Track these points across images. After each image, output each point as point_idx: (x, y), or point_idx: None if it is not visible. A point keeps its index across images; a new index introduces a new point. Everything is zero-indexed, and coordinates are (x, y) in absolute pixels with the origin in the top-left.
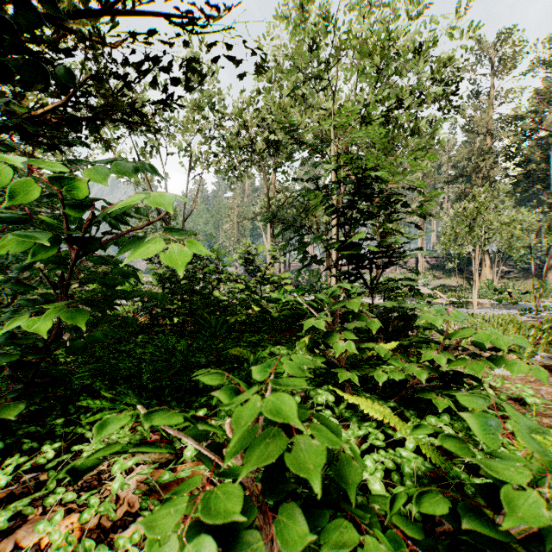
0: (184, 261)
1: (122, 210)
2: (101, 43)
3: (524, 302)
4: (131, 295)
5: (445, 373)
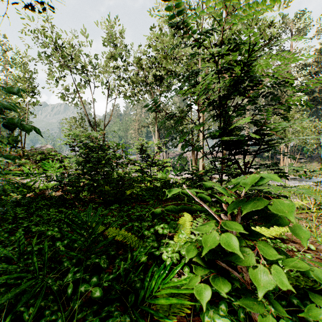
0: None
1: None
2: None
3: (314, 177)
4: None
5: None
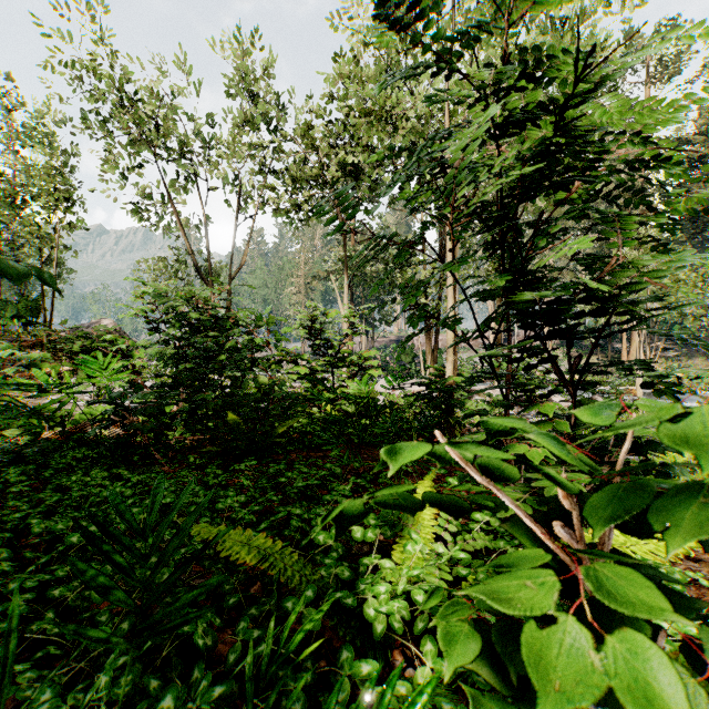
0: None
1: None
2: None
3: (699, 390)
4: None
5: None
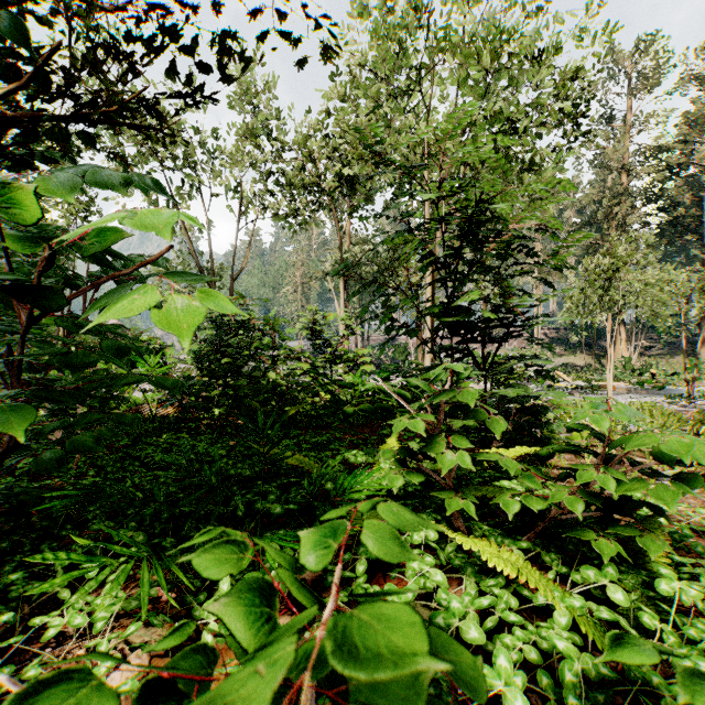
0: (189, 327)
1: (98, 245)
2: (88, 3)
3: (672, 386)
4: (120, 382)
5: (607, 499)
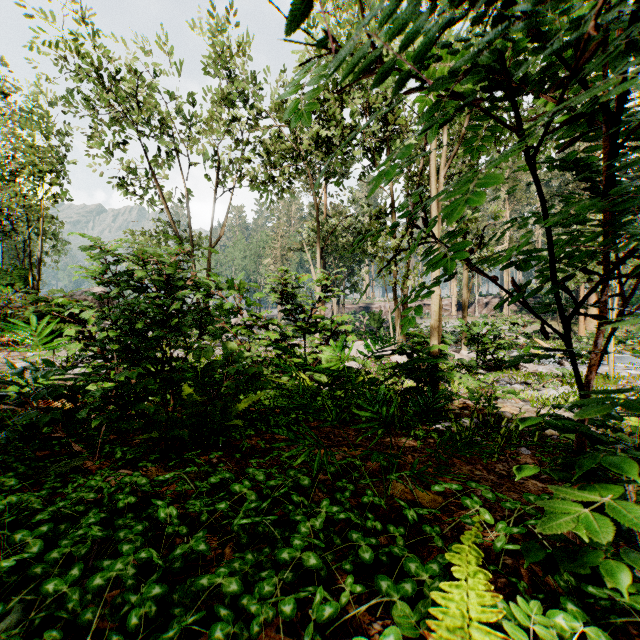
0: None
1: None
2: None
3: None
4: None
5: None
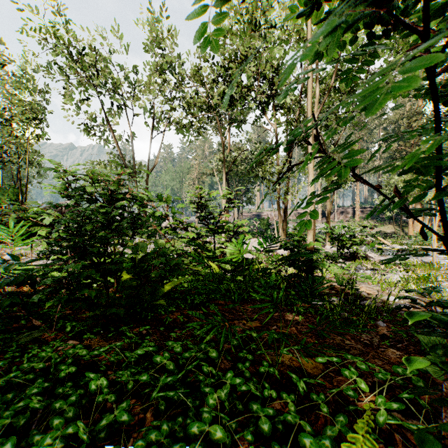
0: None
1: None
2: None
3: None
4: None
5: None
